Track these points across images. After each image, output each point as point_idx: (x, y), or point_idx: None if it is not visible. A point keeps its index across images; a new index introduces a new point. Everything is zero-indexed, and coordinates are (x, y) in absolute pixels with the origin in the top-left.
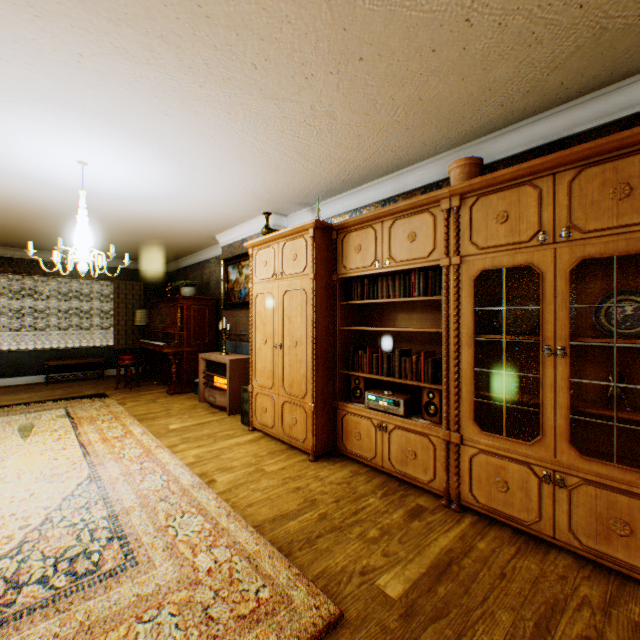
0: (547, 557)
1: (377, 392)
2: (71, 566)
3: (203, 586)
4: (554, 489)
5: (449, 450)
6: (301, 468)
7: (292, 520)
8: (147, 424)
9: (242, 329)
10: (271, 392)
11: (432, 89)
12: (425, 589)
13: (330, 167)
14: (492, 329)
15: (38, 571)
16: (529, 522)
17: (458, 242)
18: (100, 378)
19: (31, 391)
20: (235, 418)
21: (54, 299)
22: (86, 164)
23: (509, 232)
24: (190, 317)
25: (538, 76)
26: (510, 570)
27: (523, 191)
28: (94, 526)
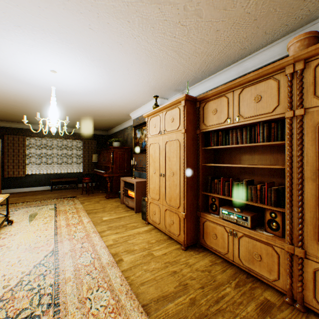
0: None
1: (228, 208)
2: None
3: None
4: None
5: (292, 260)
6: (176, 255)
7: (170, 302)
8: (92, 216)
9: (143, 164)
10: (158, 202)
11: None
12: None
13: (195, 60)
14: None
15: None
16: None
17: (301, 97)
18: (76, 188)
19: (43, 194)
20: (138, 215)
21: (55, 149)
22: (55, 72)
23: None
24: (117, 158)
25: None
26: None
27: None
28: (43, 291)
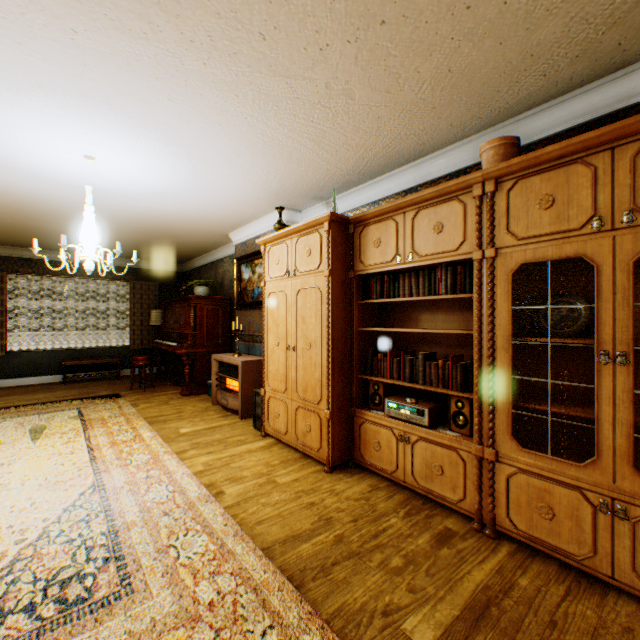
0: (605, 601)
1: (398, 399)
2: (62, 591)
3: (203, 623)
4: (613, 520)
5: (482, 467)
6: (315, 480)
7: (305, 542)
8: (158, 427)
9: (255, 330)
10: (284, 396)
11: (464, 57)
12: (460, 638)
13: (347, 156)
14: (531, 331)
15: (26, 596)
16: (581, 557)
17: (492, 232)
18: (116, 378)
19: (48, 391)
20: (247, 422)
21: (72, 299)
22: (92, 158)
23: (555, 219)
24: (203, 317)
25: (591, 35)
26: (561, 617)
27: (573, 170)
28: (92, 543)
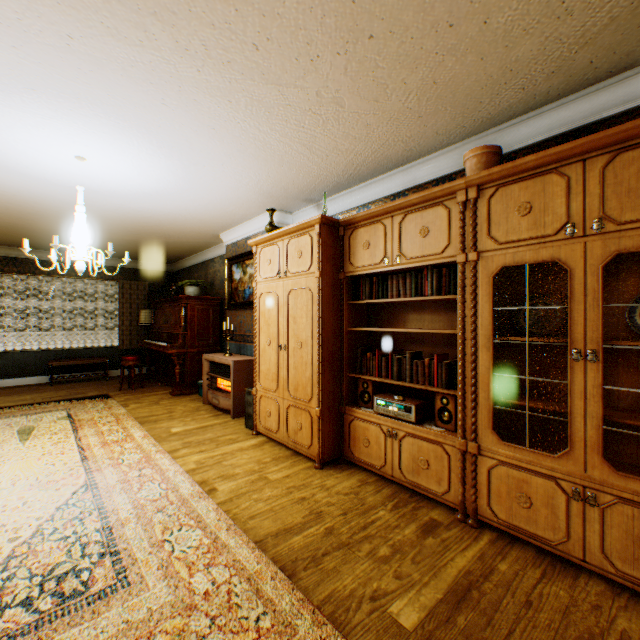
0: (577, 582)
1: (387, 397)
2: (58, 586)
3: (199, 612)
4: (584, 507)
5: (465, 460)
6: (306, 476)
7: (296, 535)
8: (149, 427)
9: (246, 330)
10: (275, 395)
11: (448, 71)
12: (443, 619)
13: (337, 160)
14: (511, 330)
15: (23, 591)
16: (555, 542)
17: (475, 237)
18: (104, 379)
19: (35, 392)
20: (239, 421)
21: (59, 299)
22: (84, 159)
23: (532, 225)
24: (194, 317)
25: (565, 54)
26: (537, 597)
27: (548, 180)
28: (86, 540)
